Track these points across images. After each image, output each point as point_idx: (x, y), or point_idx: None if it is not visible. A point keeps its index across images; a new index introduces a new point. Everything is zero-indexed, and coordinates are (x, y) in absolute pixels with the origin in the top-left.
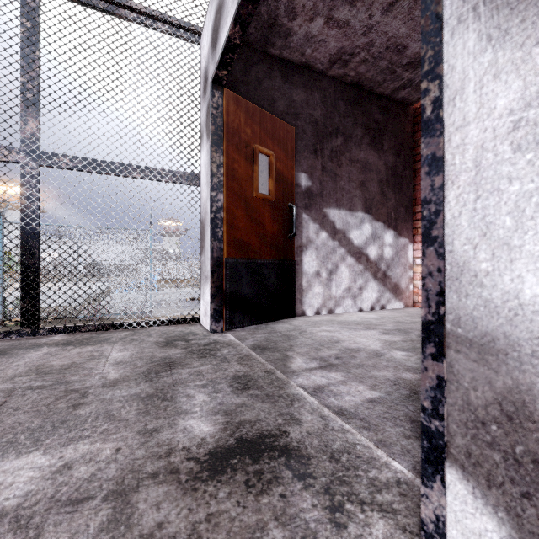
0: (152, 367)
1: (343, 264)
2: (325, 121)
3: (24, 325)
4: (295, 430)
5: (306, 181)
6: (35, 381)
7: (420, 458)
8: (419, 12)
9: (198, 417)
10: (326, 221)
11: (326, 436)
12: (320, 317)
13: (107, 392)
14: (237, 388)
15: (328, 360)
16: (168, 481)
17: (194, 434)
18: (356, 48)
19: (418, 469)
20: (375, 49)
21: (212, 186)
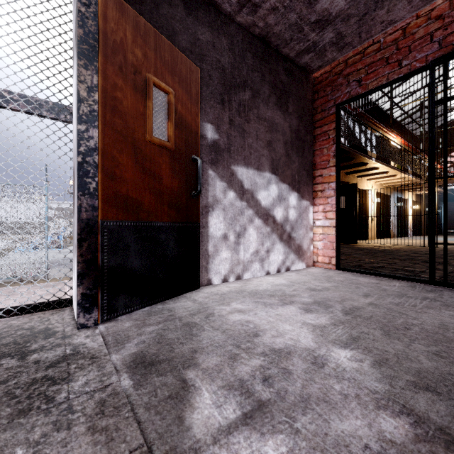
0: None
1: (251, 226)
2: (233, 71)
3: None
4: None
5: (213, 133)
6: None
7: None
8: None
9: None
10: (234, 180)
11: None
12: (228, 287)
13: None
14: None
15: (252, 391)
16: None
17: None
18: None
19: None
20: None
21: (79, 116)
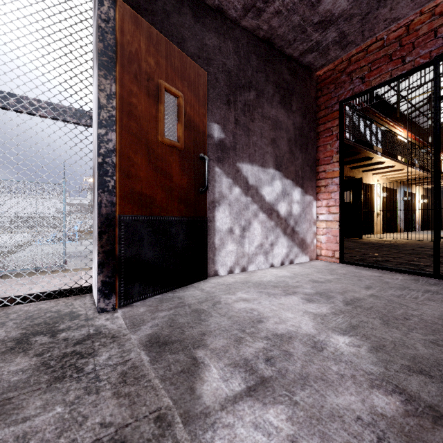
0: None
1: (255, 221)
2: (238, 73)
3: None
4: None
5: (219, 133)
6: None
7: None
8: None
9: None
10: (239, 176)
11: None
12: (234, 278)
13: None
14: None
15: (256, 369)
16: None
17: None
18: None
19: None
20: None
21: (100, 121)
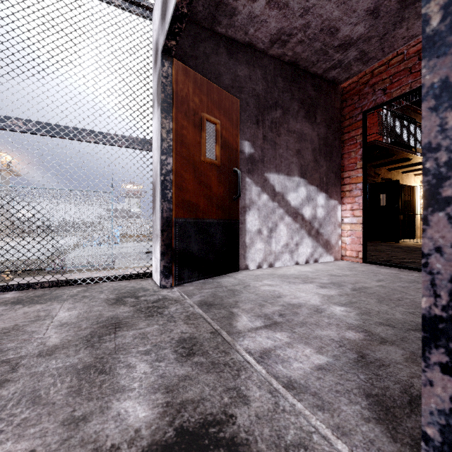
0: (96, 329)
1: (281, 223)
2: (266, 95)
3: None
4: (242, 413)
5: (249, 148)
6: None
7: None
8: None
9: (135, 396)
10: (267, 185)
11: (277, 421)
12: (262, 271)
13: (41, 362)
14: (182, 355)
15: (272, 318)
16: None
17: (127, 424)
18: (294, 29)
19: None
20: (310, 30)
21: (162, 150)
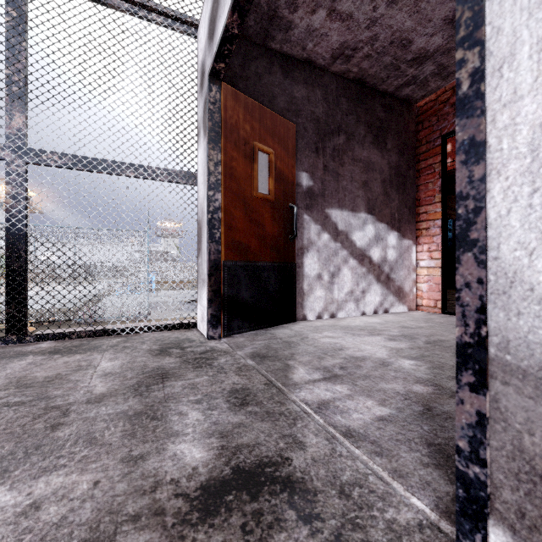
0: (142, 379)
1: (345, 267)
2: (327, 119)
3: (10, 332)
4: (298, 457)
5: (308, 181)
6: (14, 397)
7: (443, 493)
8: (426, 4)
9: (190, 440)
10: (328, 222)
11: (334, 464)
12: (322, 322)
13: (91, 409)
14: (235, 404)
15: (332, 371)
16: (152, 526)
17: (184, 463)
18: (359, 42)
19: (442, 508)
20: (379, 43)
21: (209, 185)
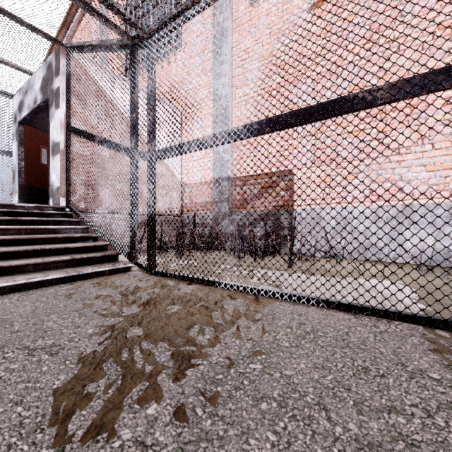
0: None
1: None
2: None
3: None
4: None
5: None
6: None
7: None
8: None
9: None
10: None
11: None
12: None
13: None
14: None
15: None
16: None
17: None
18: None
19: None
20: None
21: (19, 159)
